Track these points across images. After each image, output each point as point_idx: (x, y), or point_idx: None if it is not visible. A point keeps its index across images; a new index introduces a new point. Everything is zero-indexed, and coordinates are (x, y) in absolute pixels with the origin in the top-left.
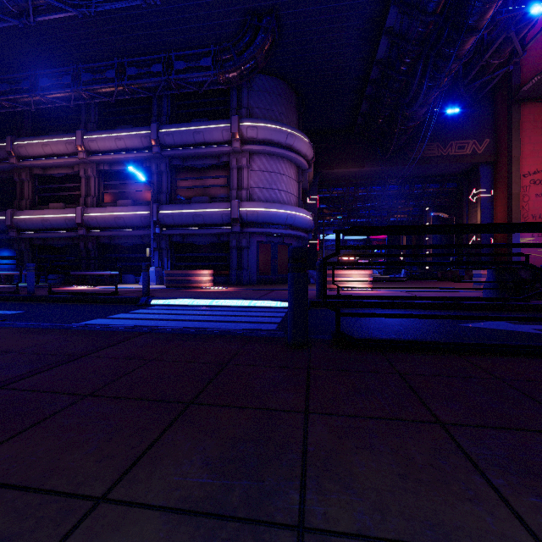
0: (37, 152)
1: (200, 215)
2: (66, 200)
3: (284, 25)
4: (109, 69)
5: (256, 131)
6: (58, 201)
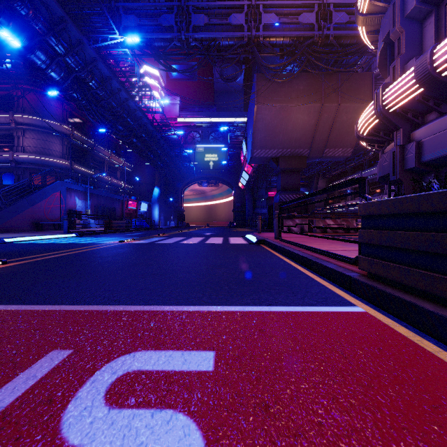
0: None
1: None
2: (345, 198)
3: None
4: (344, 163)
5: None
6: (344, 199)
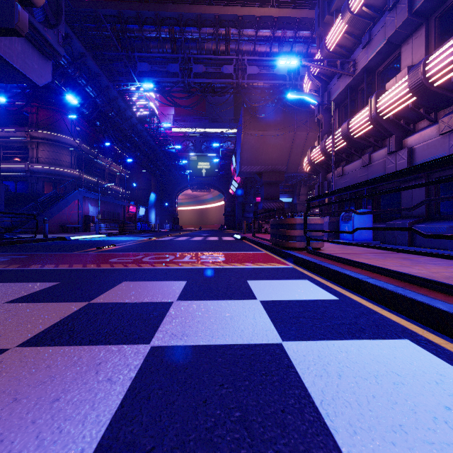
0: None
1: None
2: None
3: None
4: None
5: None
6: None
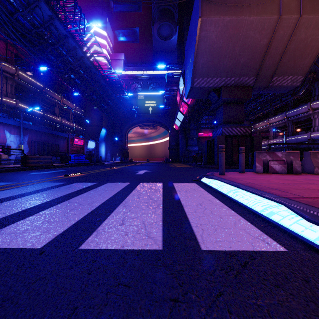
0: (259, 126)
1: (297, 139)
2: (266, 137)
3: (317, 70)
4: (269, 105)
5: (317, 105)
6: (264, 138)
